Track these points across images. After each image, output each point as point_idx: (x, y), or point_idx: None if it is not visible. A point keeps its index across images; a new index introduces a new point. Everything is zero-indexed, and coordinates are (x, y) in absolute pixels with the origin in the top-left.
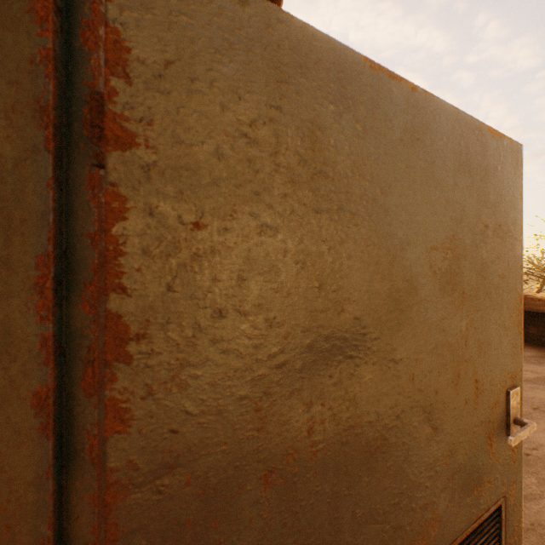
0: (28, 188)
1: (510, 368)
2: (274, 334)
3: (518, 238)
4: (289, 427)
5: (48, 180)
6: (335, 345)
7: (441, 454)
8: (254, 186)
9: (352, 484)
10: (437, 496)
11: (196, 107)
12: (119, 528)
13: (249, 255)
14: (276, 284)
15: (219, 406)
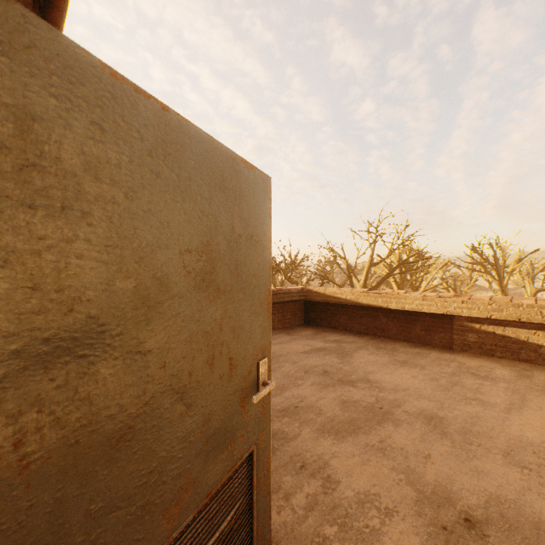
0: None
1: (261, 344)
2: None
3: (268, 246)
4: None
5: None
6: (60, 346)
7: (196, 425)
8: None
9: (87, 482)
10: (192, 463)
11: None
12: None
13: None
14: None
15: None
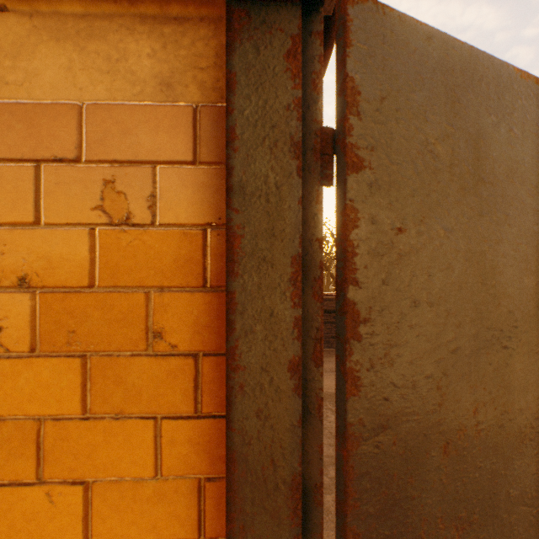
0: (285, 205)
1: None
2: (450, 323)
3: None
4: (460, 405)
5: (298, 199)
6: (493, 335)
7: None
8: (436, 195)
9: (506, 465)
10: None
11: (399, 132)
12: (354, 470)
13: (432, 254)
14: (451, 280)
15: (413, 382)
